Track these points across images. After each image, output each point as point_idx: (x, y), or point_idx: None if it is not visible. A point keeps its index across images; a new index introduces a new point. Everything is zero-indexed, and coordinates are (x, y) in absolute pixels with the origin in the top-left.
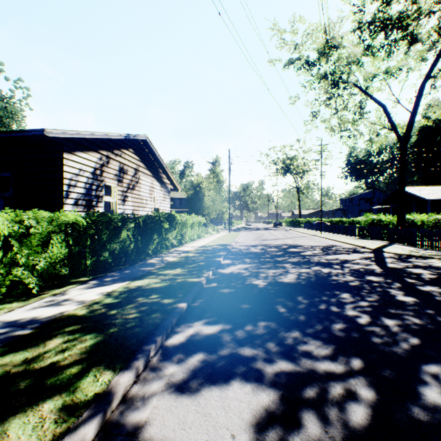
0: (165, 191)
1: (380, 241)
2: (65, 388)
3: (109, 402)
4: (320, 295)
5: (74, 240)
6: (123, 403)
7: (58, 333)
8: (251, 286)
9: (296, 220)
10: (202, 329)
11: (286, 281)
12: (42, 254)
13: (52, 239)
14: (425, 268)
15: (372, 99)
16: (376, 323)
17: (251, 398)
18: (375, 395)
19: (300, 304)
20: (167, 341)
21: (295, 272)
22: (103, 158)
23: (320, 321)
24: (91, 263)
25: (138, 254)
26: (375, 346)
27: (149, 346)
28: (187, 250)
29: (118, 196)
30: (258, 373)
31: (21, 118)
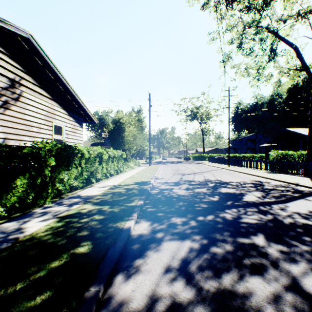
0: (76, 122)
1: (296, 175)
2: None
3: None
4: None
5: None
6: None
7: None
8: None
9: (201, 155)
10: None
11: None
12: None
13: None
14: None
15: (284, 41)
16: None
17: None
18: None
19: None
20: None
21: None
22: None
23: None
24: None
25: None
26: None
27: None
28: (90, 195)
29: None
30: None
31: None
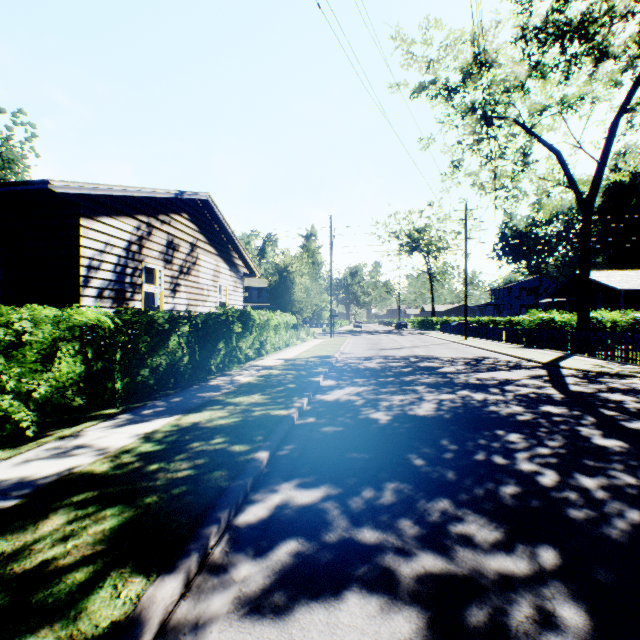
0: (237, 278)
1: (552, 351)
2: (60, 613)
3: (136, 639)
4: (474, 437)
5: (95, 351)
6: (161, 638)
7: (61, 505)
8: (368, 423)
9: (428, 319)
10: (293, 496)
11: (421, 414)
12: (43, 374)
13: (59, 350)
14: (627, 392)
15: (541, 142)
16: (568, 484)
17: (380, 626)
18: (589, 620)
19: (445, 453)
20: (238, 518)
21: (434, 399)
22: (141, 226)
23: (479, 481)
24: (121, 387)
25: (195, 372)
26: (574, 525)
27: (207, 530)
28: (269, 365)
29: (166, 283)
30: (389, 576)
31: (23, 169)
